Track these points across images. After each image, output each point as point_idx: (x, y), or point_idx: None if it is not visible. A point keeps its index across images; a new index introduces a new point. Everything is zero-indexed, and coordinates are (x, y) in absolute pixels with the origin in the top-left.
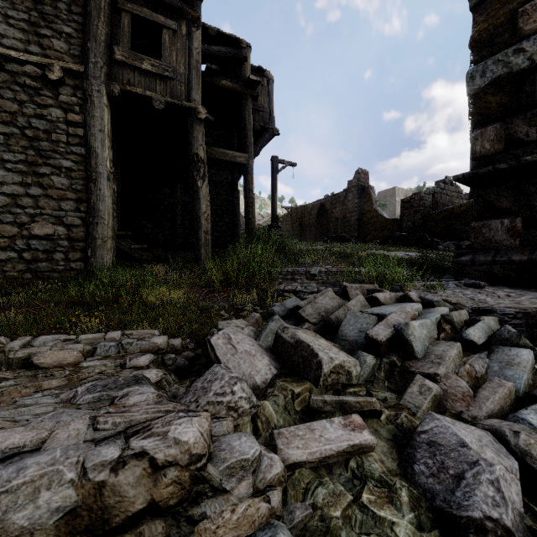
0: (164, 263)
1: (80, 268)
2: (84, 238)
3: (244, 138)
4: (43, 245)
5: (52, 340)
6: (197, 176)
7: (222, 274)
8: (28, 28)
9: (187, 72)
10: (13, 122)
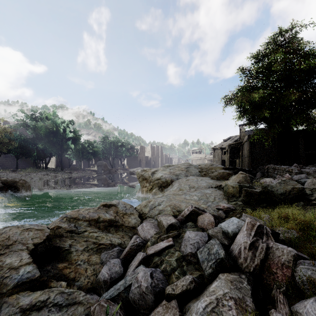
0: None
1: None
2: None
3: None
4: None
5: None
6: None
7: None
8: None
9: None
10: None
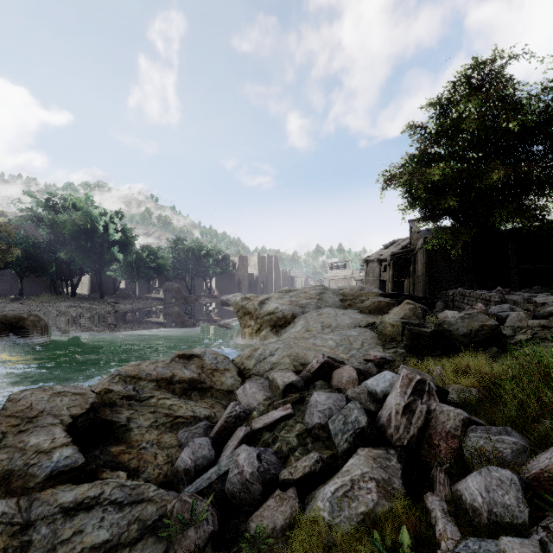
0: None
1: None
2: None
3: None
4: None
5: None
6: None
7: None
8: None
9: None
10: None
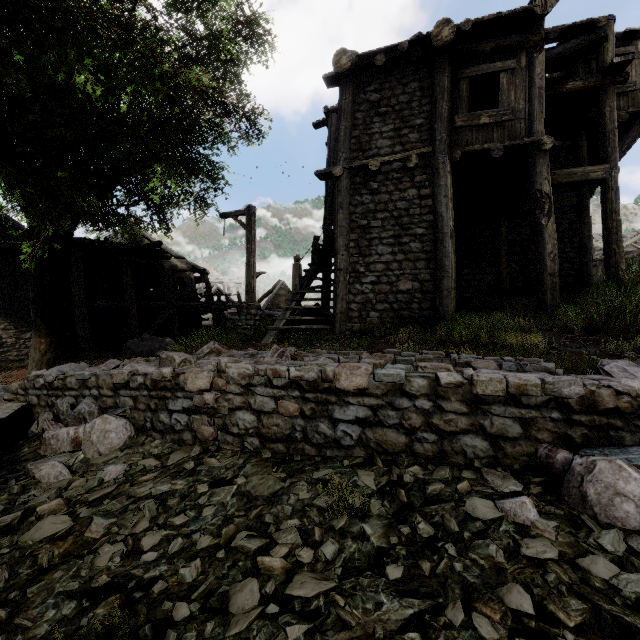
0: (496, 310)
1: (429, 315)
2: (432, 290)
3: (602, 145)
4: (404, 298)
5: (469, 357)
6: (540, 214)
7: (582, 321)
8: (393, 135)
9: (527, 105)
10: (385, 209)
